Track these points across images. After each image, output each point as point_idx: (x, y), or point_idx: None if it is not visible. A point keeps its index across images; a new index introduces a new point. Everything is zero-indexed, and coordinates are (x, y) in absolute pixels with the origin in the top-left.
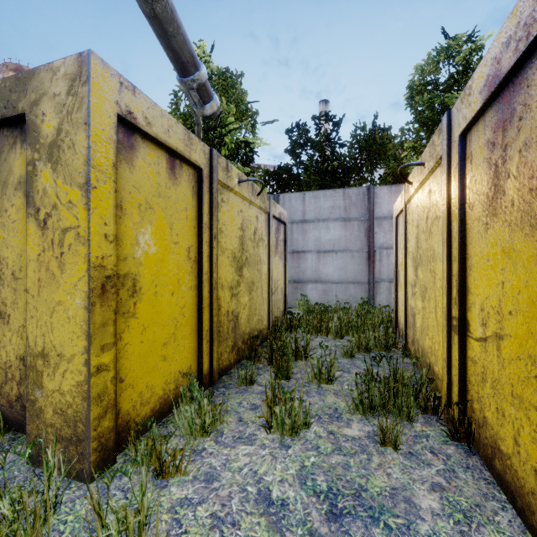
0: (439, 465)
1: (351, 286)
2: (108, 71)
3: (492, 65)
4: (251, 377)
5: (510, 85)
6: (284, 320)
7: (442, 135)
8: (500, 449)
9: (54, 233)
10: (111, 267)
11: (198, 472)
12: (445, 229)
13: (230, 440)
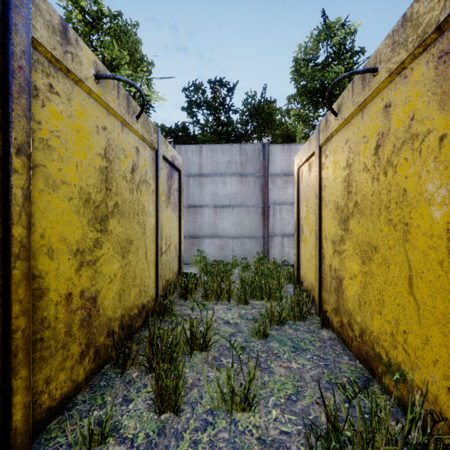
0: None
1: (247, 241)
2: None
3: None
4: (102, 429)
5: None
6: (178, 284)
7: None
8: None
9: None
10: None
11: None
12: None
13: None
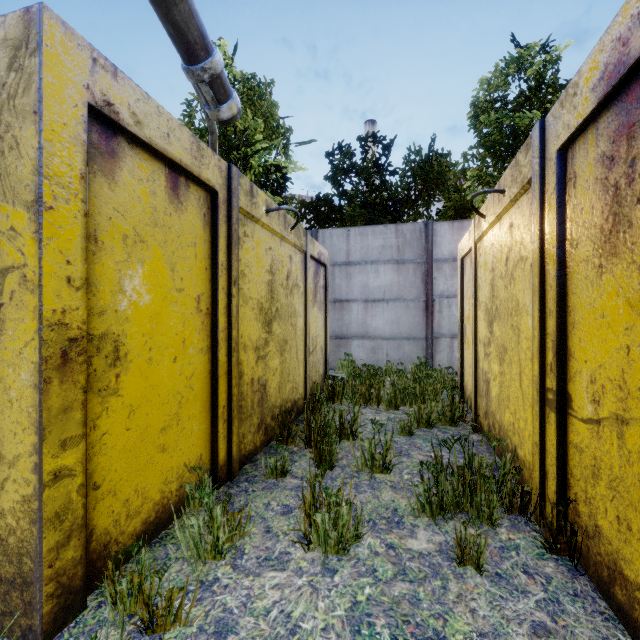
0: (538, 592)
1: (406, 343)
2: (73, 40)
3: (613, 49)
4: (283, 467)
5: None
6: (325, 386)
7: (532, 152)
8: (623, 573)
9: None
10: (77, 325)
11: (206, 620)
12: (537, 274)
13: (253, 564)
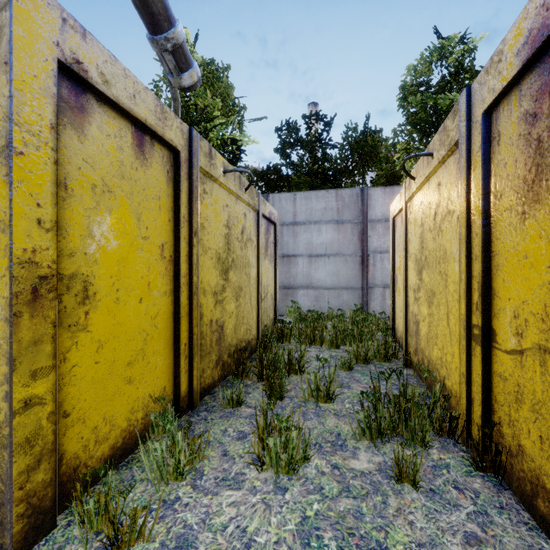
0: (468, 506)
1: (344, 292)
2: None
3: (537, 15)
4: (238, 398)
5: None
6: (275, 329)
7: (459, 116)
8: (546, 487)
9: None
10: (47, 264)
11: (168, 536)
12: (464, 224)
13: (211, 484)
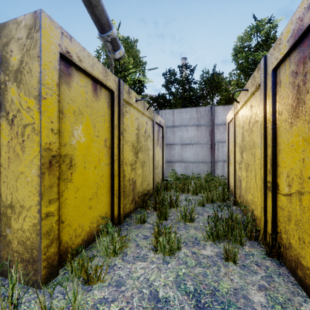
0: (262, 273)
1: (201, 164)
2: (53, 24)
3: (296, 22)
4: (143, 219)
5: (309, 34)
6: (162, 184)
7: (260, 71)
8: (301, 263)
9: (18, 128)
10: (55, 149)
11: (111, 280)
12: (263, 128)
13: (131, 259)
